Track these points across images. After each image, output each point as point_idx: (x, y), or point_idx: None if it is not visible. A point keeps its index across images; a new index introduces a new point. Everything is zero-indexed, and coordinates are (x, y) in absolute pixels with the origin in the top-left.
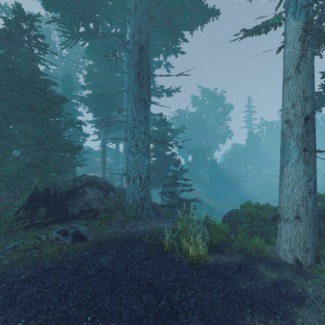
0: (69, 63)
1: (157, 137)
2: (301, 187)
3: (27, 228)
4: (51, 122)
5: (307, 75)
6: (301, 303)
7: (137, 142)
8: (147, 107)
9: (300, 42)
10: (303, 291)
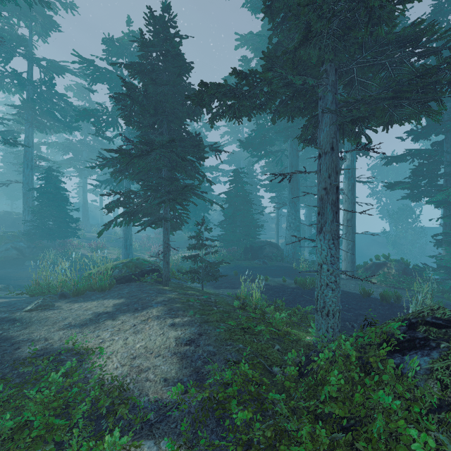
0: None
1: None
2: (345, 247)
3: (245, 260)
4: (250, 214)
5: (348, 203)
6: None
7: (290, 224)
8: (296, 205)
9: (346, 190)
10: None
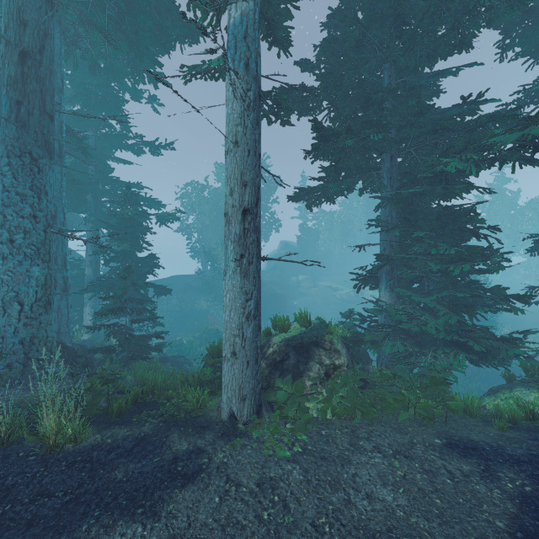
0: None
1: (119, 225)
2: (238, 310)
3: None
4: None
5: (247, 152)
6: (192, 480)
7: (13, 235)
8: (40, 170)
9: (239, 103)
10: (209, 461)
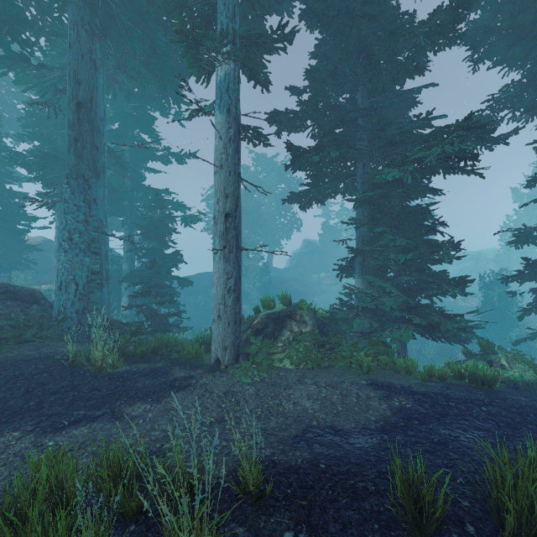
0: (2, 85)
1: (149, 226)
2: (222, 285)
3: None
4: None
5: (228, 172)
6: (183, 390)
7: (72, 235)
8: (90, 187)
9: (223, 138)
10: (196, 382)
